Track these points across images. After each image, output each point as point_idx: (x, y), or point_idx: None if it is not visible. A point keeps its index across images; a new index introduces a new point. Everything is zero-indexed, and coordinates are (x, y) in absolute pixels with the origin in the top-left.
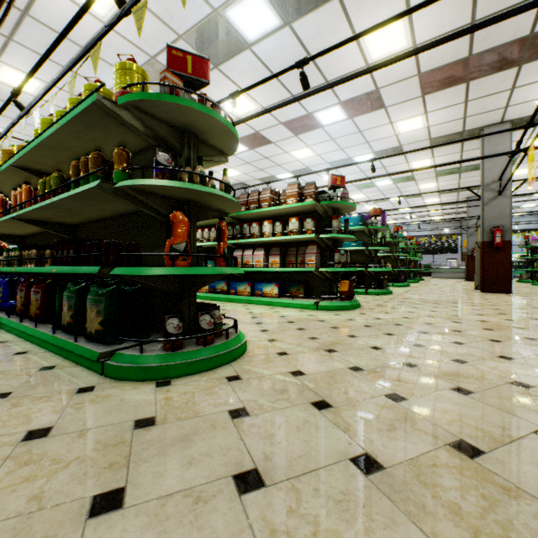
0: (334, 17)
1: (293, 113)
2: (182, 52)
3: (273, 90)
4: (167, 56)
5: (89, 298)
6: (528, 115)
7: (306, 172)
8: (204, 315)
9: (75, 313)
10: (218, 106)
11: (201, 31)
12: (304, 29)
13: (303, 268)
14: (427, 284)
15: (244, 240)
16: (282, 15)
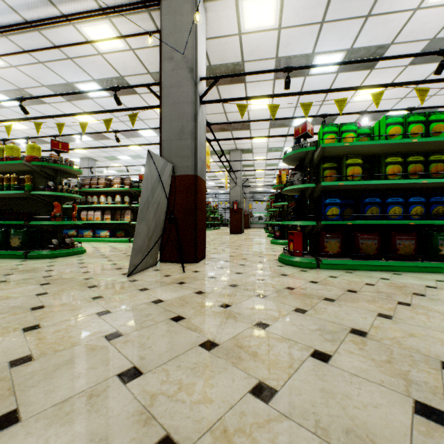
0: (138, 99)
1: (124, 128)
2: (57, 141)
3: (109, 117)
4: (51, 143)
5: (13, 233)
6: (246, 148)
7: (139, 157)
8: (68, 238)
9: (1, 241)
10: (74, 164)
11: (59, 87)
12: (123, 99)
13: (123, 222)
14: (215, 231)
15: (88, 205)
16: (110, 93)
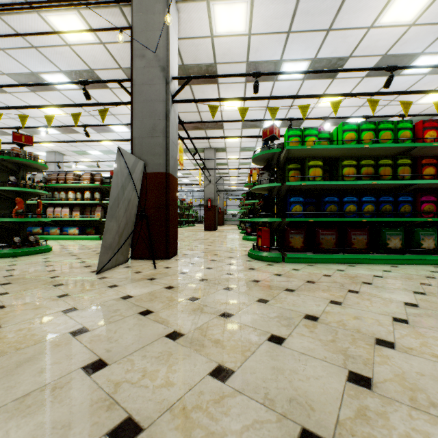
0: (110, 94)
1: (94, 123)
2: (20, 134)
3: (78, 110)
4: (13, 136)
5: None
6: (220, 147)
7: (111, 152)
8: (32, 236)
9: None
10: (38, 158)
11: (22, 76)
12: (93, 93)
13: (93, 218)
14: (190, 228)
15: (55, 202)
16: (79, 85)
